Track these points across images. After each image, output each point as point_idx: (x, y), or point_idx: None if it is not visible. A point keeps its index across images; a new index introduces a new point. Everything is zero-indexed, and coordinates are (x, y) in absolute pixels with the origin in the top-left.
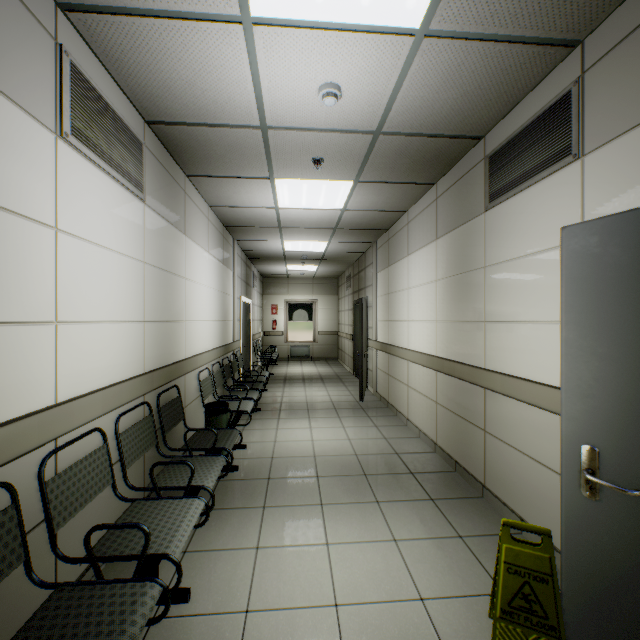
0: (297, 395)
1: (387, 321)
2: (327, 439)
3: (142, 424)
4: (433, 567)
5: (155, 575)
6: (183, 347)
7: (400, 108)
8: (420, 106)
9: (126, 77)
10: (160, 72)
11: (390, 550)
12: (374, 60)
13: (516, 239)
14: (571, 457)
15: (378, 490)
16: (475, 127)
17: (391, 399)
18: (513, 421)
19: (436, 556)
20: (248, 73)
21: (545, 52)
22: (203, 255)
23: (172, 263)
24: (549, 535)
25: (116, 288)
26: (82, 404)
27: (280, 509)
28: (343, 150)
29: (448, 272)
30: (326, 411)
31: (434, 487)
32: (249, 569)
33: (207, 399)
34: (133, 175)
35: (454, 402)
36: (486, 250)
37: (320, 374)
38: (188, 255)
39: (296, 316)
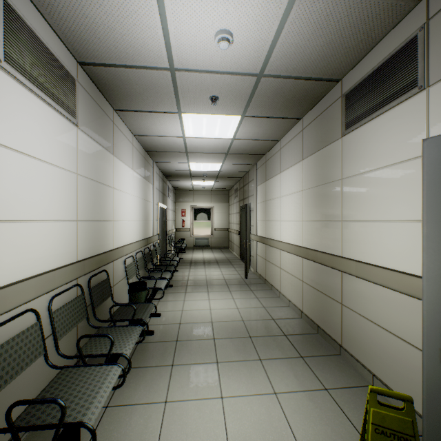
0: (199, 274)
1: (264, 221)
2: (221, 308)
3: (74, 302)
4: (307, 417)
5: (77, 433)
6: (112, 240)
7: (279, 53)
8: (294, 52)
9: (58, 21)
10: (85, 17)
11: (272, 402)
12: (260, 9)
13: (368, 156)
14: (432, 336)
15: (260, 350)
16: (335, 71)
17: (267, 277)
18: (365, 298)
19: (308, 407)
20: (158, 19)
21: (397, 4)
22: (128, 171)
23: (102, 176)
24: (411, 401)
25: (51, 193)
26: (15, 290)
27: (185, 367)
28: (233, 90)
29: (312, 184)
30: (220, 286)
31: (303, 346)
32: (158, 422)
33: (132, 279)
34: (66, 103)
35: (316, 281)
36: (343, 166)
37: (216, 259)
38: (116, 170)
39: (199, 217)
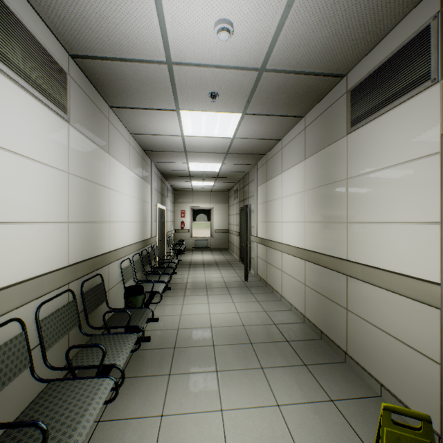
0: (199, 277)
1: (265, 222)
2: (221, 312)
3: (65, 309)
4: (312, 432)
5: None
6: (107, 242)
7: (281, 46)
8: (298, 44)
9: (46, 8)
10: (75, 4)
11: (275, 415)
12: None
13: (375, 155)
14: None
15: (262, 357)
16: (340, 66)
17: (268, 280)
18: (373, 303)
19: (314, 421)
20: (153, 7)
21: None
22: (125, 171)
23: (96, 175)
24: (429, 421)
25: (38, 193)
26: None
27: (183, 376)
28: (234, 85)
29: (315, 184)
30: (220, 289)
31: (306, 353)
32: (153, 439)
33: (129, 282)
34: (56, 98)
35: (320, 285)
36: (348, 165)
37: (216, 260)
38: (111, 170)
39: (198, 218)
